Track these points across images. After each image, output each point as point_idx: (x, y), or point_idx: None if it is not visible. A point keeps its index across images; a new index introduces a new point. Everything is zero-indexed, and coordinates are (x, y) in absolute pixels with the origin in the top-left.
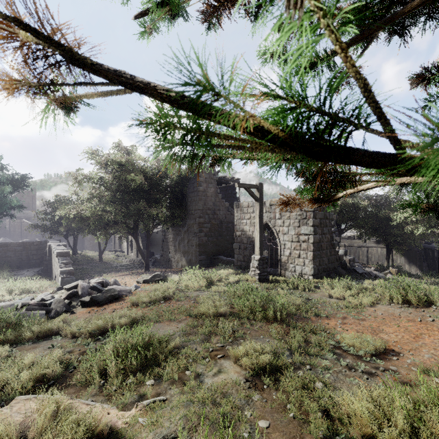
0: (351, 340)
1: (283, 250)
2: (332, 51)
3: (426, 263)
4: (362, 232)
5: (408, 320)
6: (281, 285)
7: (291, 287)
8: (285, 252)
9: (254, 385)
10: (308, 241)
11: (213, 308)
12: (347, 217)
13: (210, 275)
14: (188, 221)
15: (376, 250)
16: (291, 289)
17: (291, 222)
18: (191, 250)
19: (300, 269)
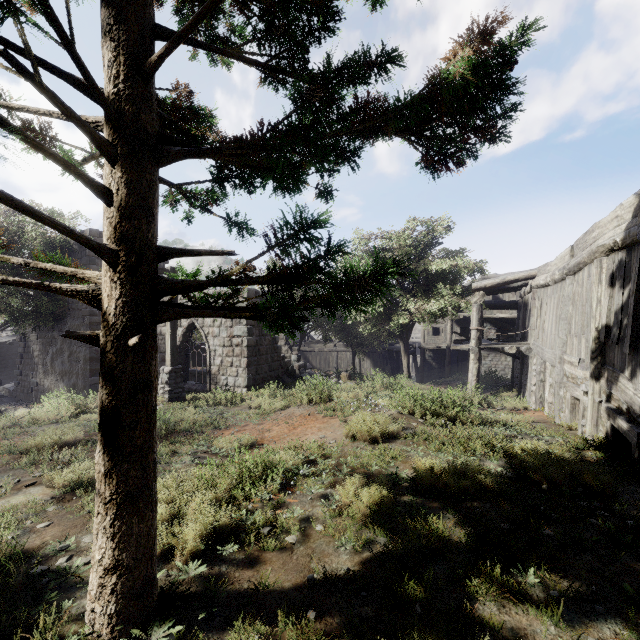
0: (222, 441)
1: (214, 357)
2: (79, 162)
3: (389, 366)
4: (325, 334)
5: (301, 417)
6: (201, 402)
7: (212, 403)
8: (215, 361)
9: (59, 500)
10: (242, 344)
11: (54, 436)
12: (308, 316)
13: (85, 399)
14: (71, 322)
15: (345, 355)
16: (211, 406)
17: (222, 321)
18: (76, 368)
19: (233, 381)
